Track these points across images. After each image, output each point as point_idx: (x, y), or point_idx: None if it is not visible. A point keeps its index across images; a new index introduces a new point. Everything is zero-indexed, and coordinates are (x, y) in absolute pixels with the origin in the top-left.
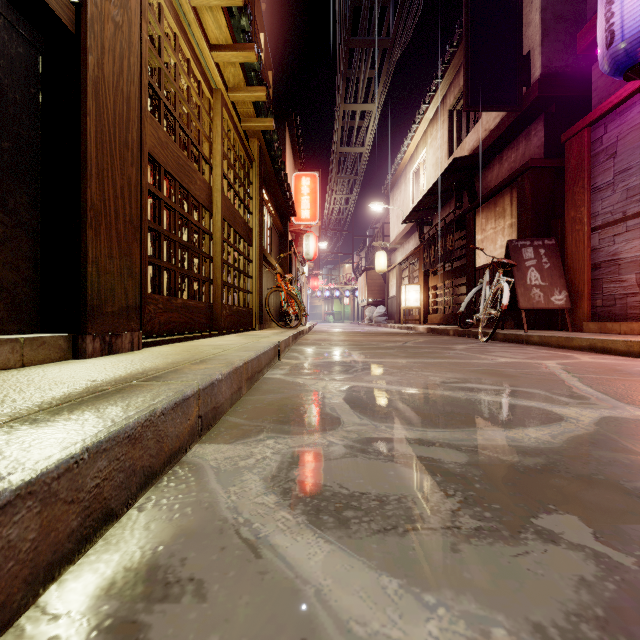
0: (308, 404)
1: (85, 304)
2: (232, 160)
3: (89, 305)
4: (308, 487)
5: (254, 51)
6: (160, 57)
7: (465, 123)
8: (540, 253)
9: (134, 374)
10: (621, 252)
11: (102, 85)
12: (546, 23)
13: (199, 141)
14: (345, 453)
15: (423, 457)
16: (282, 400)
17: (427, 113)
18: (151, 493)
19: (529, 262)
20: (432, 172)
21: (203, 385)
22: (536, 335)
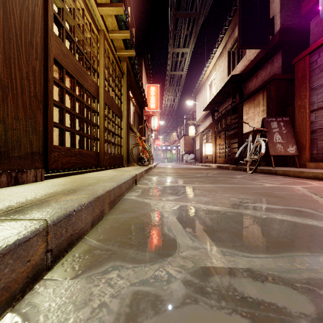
0: (151, 223)
1: None
2: (111, 71)
3: None
4: None
5: (122, 7)
6: (63, 1)
7: (237, 57)
8: (281, 125)
9: (3, 207)
10: None
11: None
12: (283, 0)
13: (90, 58)
14: (185, 295)
15: (266, 303)
16: (132, 219)
17: (216, 53)
18: None
19: (275, 130)
20: (219, 84)
21: (54, 220)
22: (280, 170)
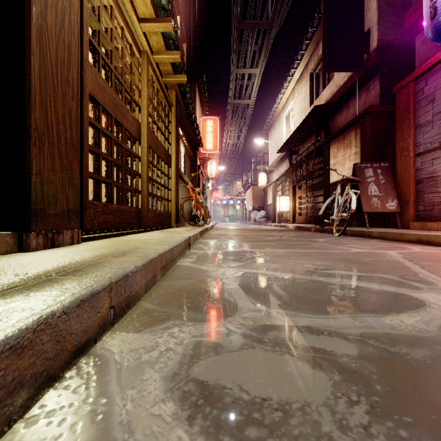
0: (210, 289)
1: (29, 207)
2: (156, 104)
3: (33, 208)
4: (208, 390)
5: (171, 23)
6: (99, 22)
7: (322, 82)
8: (377, 172)
9: (58, 267)
10: (438, 171)
11: (45, 32)
12: (381, 8)
13: (130, 88)
14: (243, 343)
15: (316, 348)
16: (189, 286)
17: (295, 75)
18: (45, 399)
19: (370, 179)
20: (298, 117)
21: (116, 278)
22: (376, 231)
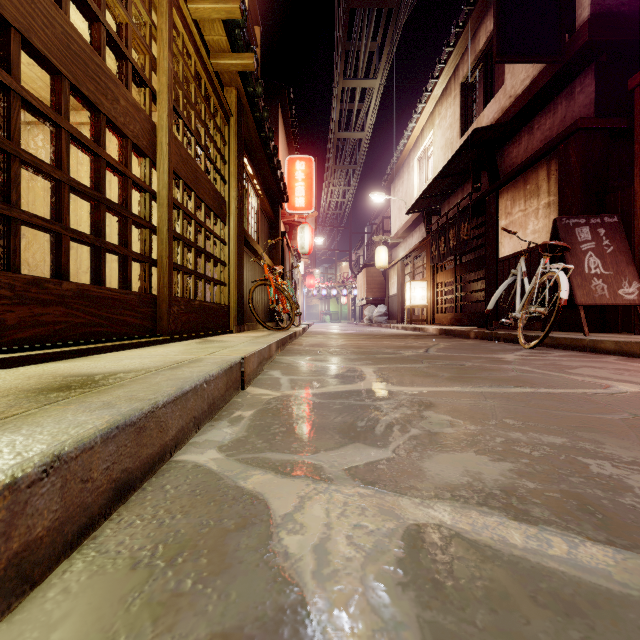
0: None
1: None
2: (193, 97)
3: None
4: None
5: None
6: None
7: (481, 96)
8: (599, 233)
9: None
10: None
11: None
12: None
13: (126, 41)
14: None
15: None
16: None
17: (435, 89)
18: None
19: (586, 245)
20: (441, 155)
21: None
22: (609, 340)
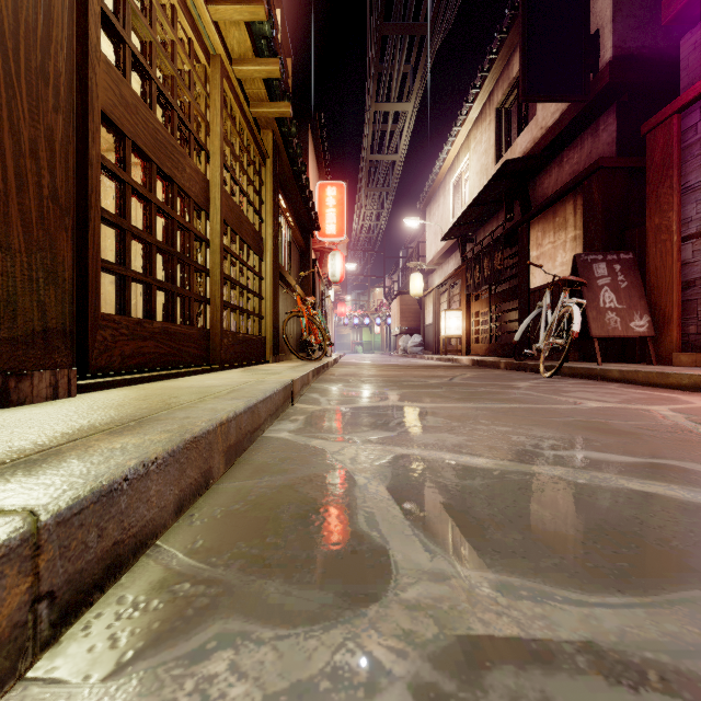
0: (325, 504)
1: None
2: (237, 150)
3: None
4: None
5: (263, 4)
6: None
7: (515, 123)
8: (615, 269)
9: None
10: None
11: None
12: None
13: (190, 117)
14: None
15: None
16: (280, 492)
17: (470, 113)
18: None
19: (602, 280)
20: (476, 181)
21: (62, 510)
22: (616, 369)
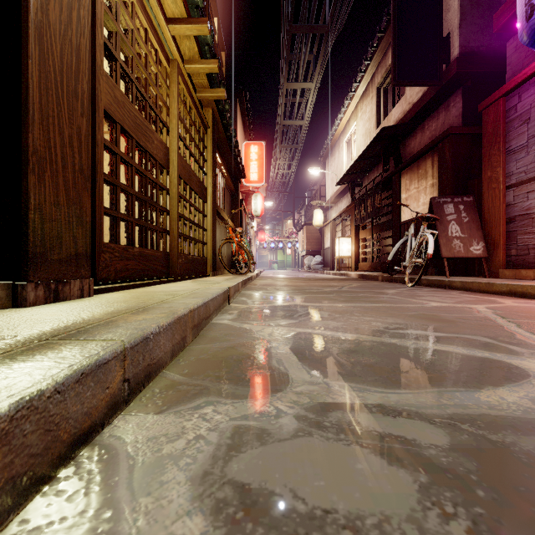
0: (254, 355)
1: (26, 251)
2: (188, 125)
3: (31, 252)
4: (250, 497)
5: (207, 24)
6: (117, 21)
7: (391, 98)
8: (460, 209)
9: (58, 328)
10: (534, 207)
11: (47, 31)
12: (464, 8)
13: (156, 105)
14: (297, 429)
15: (393, 436)
16: (227, 350)
17: (358, 90)
18: (27, 512)
19: (450, 216)
20: (362, 141)
21: (131, 342)
22: (458, 281)
